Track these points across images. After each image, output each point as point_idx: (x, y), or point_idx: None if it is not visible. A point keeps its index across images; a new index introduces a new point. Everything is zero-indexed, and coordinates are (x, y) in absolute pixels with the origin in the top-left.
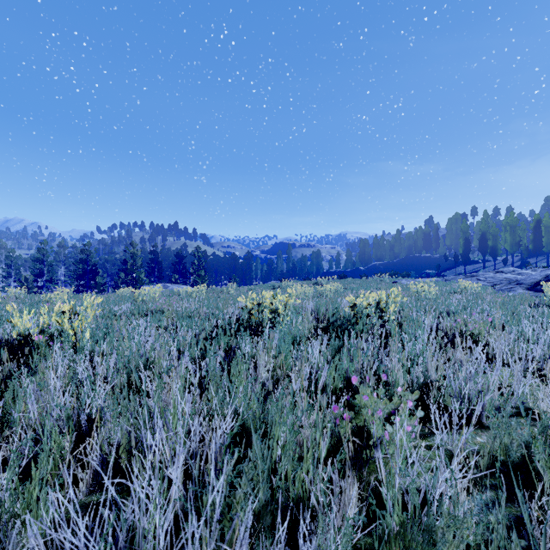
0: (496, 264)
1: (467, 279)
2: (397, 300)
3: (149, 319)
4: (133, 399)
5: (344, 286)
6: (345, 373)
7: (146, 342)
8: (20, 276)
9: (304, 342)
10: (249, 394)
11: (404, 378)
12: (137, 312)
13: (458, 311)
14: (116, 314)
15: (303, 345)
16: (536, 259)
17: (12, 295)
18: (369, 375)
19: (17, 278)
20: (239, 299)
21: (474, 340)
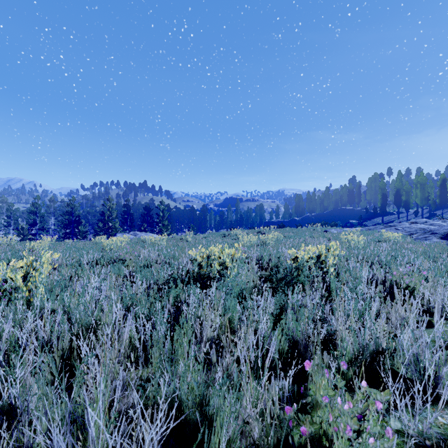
0: (408, 215)
1: (387, 229)
2: (335, 253)
3: (112, 268)
4: (51, 390)
5: (283, 235)
6: (290, 330)
7: (100, 296)
8: (17, 225)
9: (250, 294)
10: (193, 362)
11: (355, 346)
12: (102, 261)
13: (390, 262)
14: (84, 263)
15: (249, 300)
16: (442, 211)
17: (4, 242)
18: (317, 340)
19: (15, 227)
20: (190, 252)
21: (410, 293)
